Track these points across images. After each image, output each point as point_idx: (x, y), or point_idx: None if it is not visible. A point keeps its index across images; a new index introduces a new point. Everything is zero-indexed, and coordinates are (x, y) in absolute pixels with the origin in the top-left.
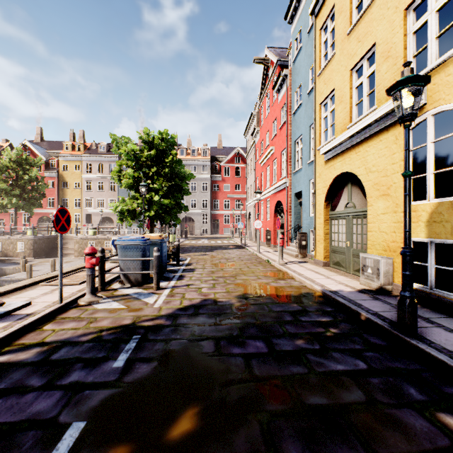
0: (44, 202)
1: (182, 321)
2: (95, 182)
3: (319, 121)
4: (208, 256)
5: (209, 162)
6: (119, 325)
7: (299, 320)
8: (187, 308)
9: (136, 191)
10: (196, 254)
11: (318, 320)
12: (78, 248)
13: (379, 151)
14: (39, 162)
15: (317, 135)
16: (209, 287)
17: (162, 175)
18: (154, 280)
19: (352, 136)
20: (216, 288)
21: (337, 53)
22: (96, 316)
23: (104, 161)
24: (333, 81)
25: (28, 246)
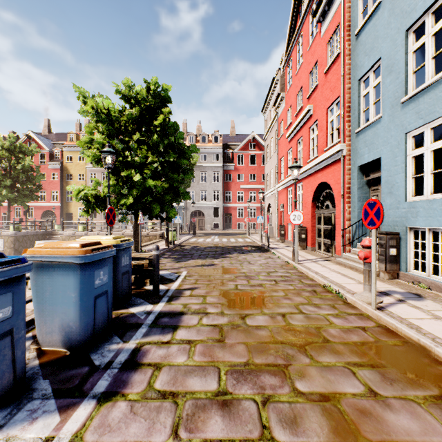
0: (48, 196)
1: None
2: (100, 174)
3: None
4: (216, 269)
5: (220, 149)
6: None
7: None
8: None
9: None
10: (198, 263)
11: None
12: None
13: None
14: (34, 150)
15: None
16: None
17: (150, 146)
18: None
19: None
20: None
21: None
22: None
23: None
24: None
25: (8, 244)
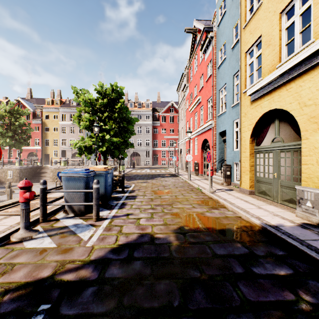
0: (32, 142)
1: (111, 273)
2: (68, 127)
3: (244, 67)
4: (149, 183)
5: (150, 112)
6: (33, 279)
7: (253, 274)
8: (122, 248)
9: (92, 131)
10: (139, 181)
11: (277, 275)
12: (52, 175)
13: (317, 83)
14: (26, 112)
15: (242, 80)
16: (147, 218)
17: (113, 119)
18: (94, 212)
19: (284, 73)
20: (154, 219)
21: (264, 2)
22: (16, 262)
23: (75, 112)
24: (260, 28)
25: (16, 174)
